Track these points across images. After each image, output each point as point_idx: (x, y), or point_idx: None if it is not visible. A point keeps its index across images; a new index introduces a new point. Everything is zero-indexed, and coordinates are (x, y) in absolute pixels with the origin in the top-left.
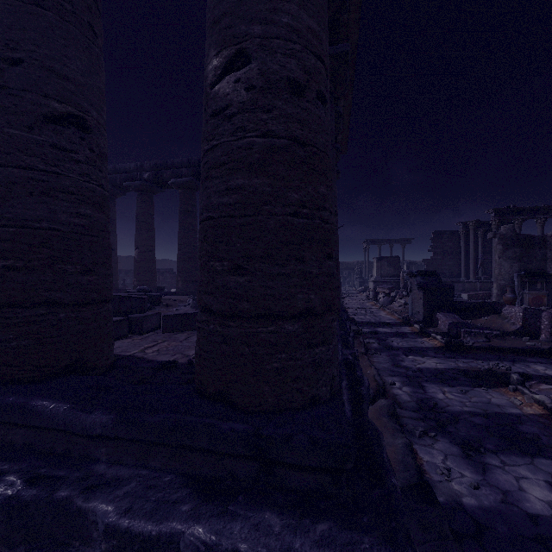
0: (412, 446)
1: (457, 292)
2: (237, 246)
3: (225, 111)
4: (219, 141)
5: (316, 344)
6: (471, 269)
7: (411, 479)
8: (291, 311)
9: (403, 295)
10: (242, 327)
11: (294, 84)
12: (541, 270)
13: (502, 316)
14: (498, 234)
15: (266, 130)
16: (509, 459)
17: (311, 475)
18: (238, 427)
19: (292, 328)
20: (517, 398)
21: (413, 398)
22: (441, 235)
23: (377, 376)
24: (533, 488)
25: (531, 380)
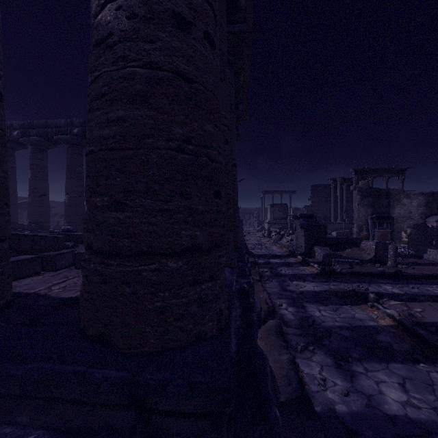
0: (295, 361)
1: (329, 231)
2: (117, 180)
3: (107, 40)
4: (100, 71)
5: (202, 280)
6: (338, 213)
7: (294, 392)
8: (175, 248)
9: (289, 233)
10: (122, 265)
11: (179, 18)
12: (386, 214)
13: (361, 249)
14: (357, 187)
15: (149, 61)
16: (370, 365)
17: (190, 421)
18: (113, 374)
19: (176, 265)
20: (374, 312)
21: (296, 316)
22: (317, 187)
23: (268, 299)
24: (390, 391)
25: (383, 298)
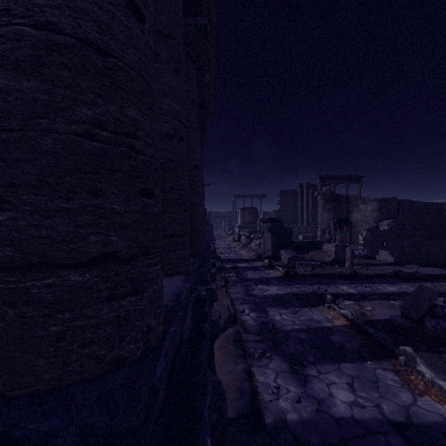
0: (250, 370)
1: (296, 234)
2: None
3: None
4: None
5: (122, 295)
6: (304, 218)
7: (245, 406)
8: (80, 257)
9: (258, 237)
10: (3, 281)
11: None
12: (346, 218)
13: (322, 251)
14: (321, 192)
15: (44, 20)
16: (323, 367)
17: None
18: None
19: (82, 278)
20: (330, 313)
21: (257, 322)
22: (285, 192)
23: (230, 306)
24: (339, 392)
25: (339, 298)
